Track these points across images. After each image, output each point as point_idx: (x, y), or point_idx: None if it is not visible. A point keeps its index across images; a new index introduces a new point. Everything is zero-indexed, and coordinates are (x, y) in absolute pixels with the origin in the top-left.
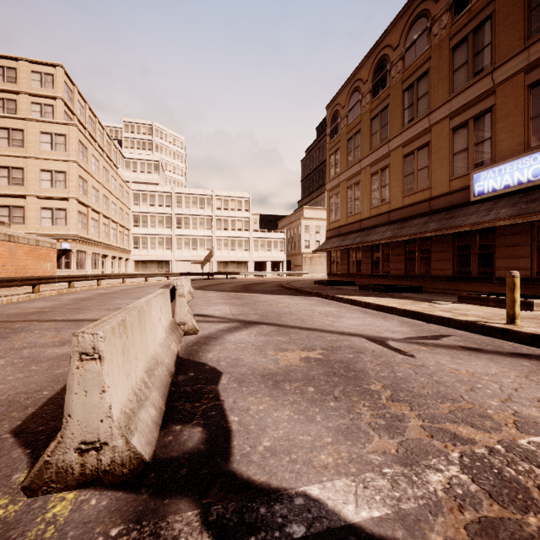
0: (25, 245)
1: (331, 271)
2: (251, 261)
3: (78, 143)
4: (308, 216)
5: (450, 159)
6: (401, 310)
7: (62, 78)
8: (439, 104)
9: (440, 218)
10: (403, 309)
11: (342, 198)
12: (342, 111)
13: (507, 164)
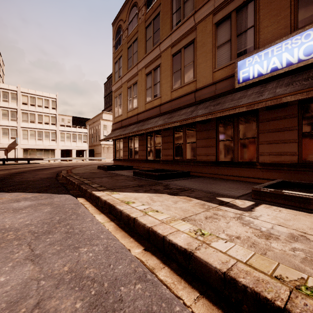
0: None
1: (116, 157)
2: (58, 149)
3: None
4: (106, 118)
5: (213, 52)
6: (213, 273)
7: None
8: (203, 2)
9: (206, 106)
10: (223, 273)
11: (123, 97)
12: (123, 25)
13: (274, 47)
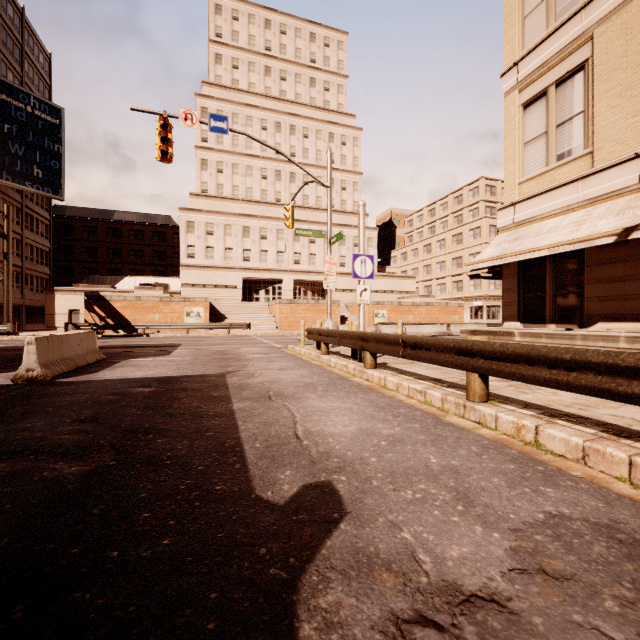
0: (438, 307)
1: None
2: None
3: (488, 228)
4: None
5: None
6: None
7: (483, 185)
8: None
9: None
10: None
11: None
12: None
13: None
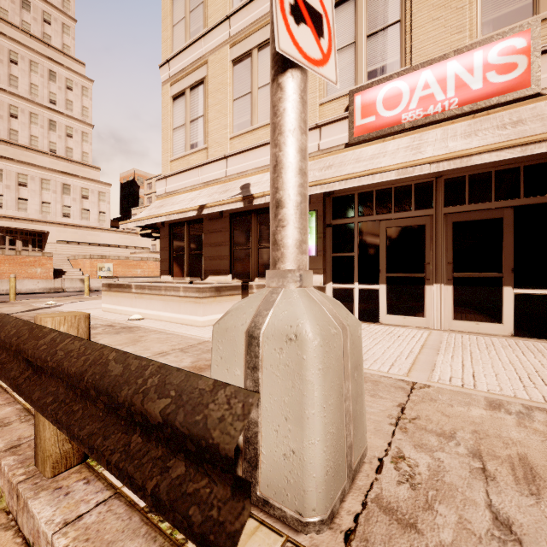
0: None
1: None
2: None
3: None
4: None
5: None
6: None
7: None
8: None
9: None
10: None
11: None
12: None
13: None
